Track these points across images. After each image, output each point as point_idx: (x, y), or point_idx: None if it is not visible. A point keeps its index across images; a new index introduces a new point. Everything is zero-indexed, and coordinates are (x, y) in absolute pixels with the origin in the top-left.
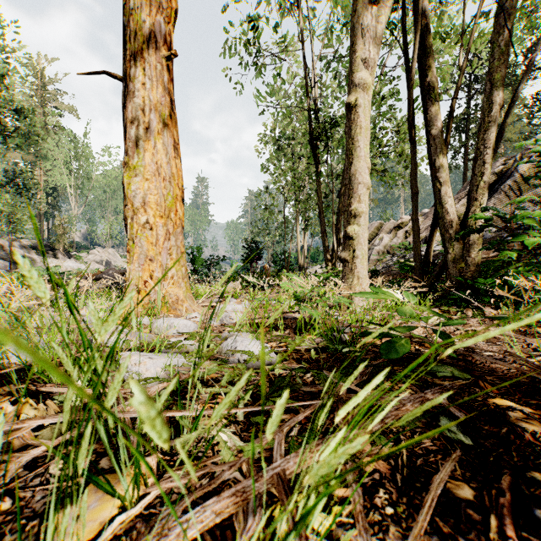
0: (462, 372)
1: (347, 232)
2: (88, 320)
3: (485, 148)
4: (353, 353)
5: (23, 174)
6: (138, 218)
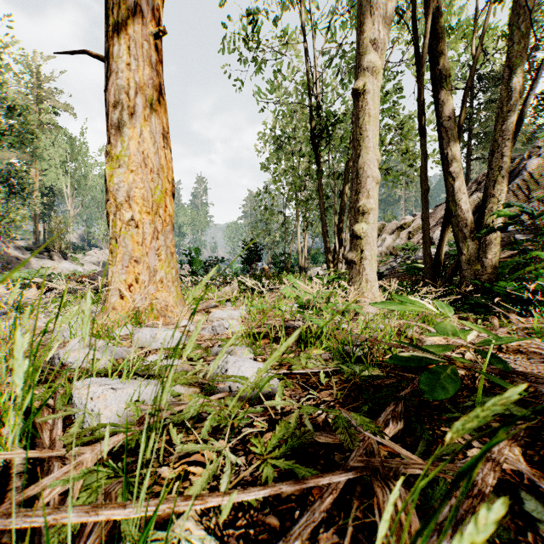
0: (519, 406)
1: (355, 231)
2: (60, 331)
3: (503, 140)
4: (375, 379)
5: (17, 174)
6: (121, 214)
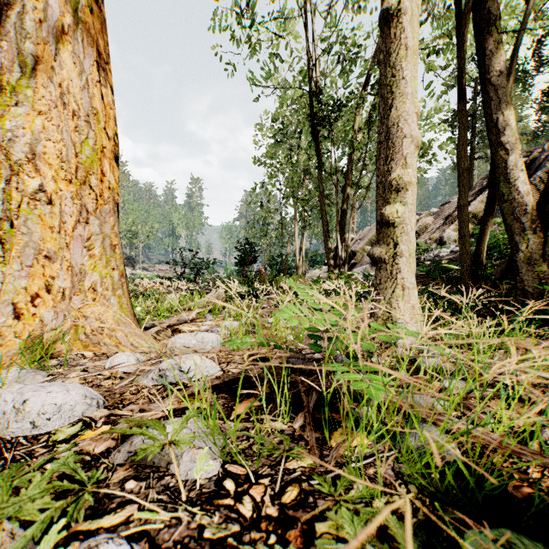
0: None
1: (386, 215)
2: None
3: None
4: None
5: None
6: (21, 181)
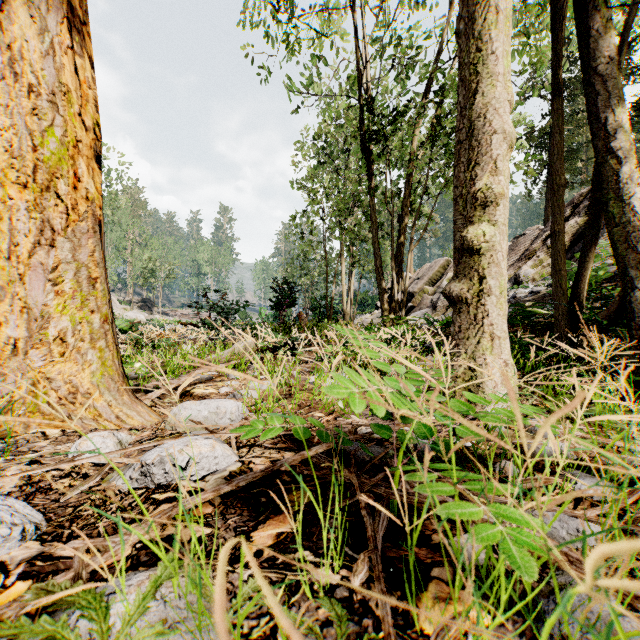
0: None
1: (469, 239)
2: None
3: None
4: None
5: None
6: None
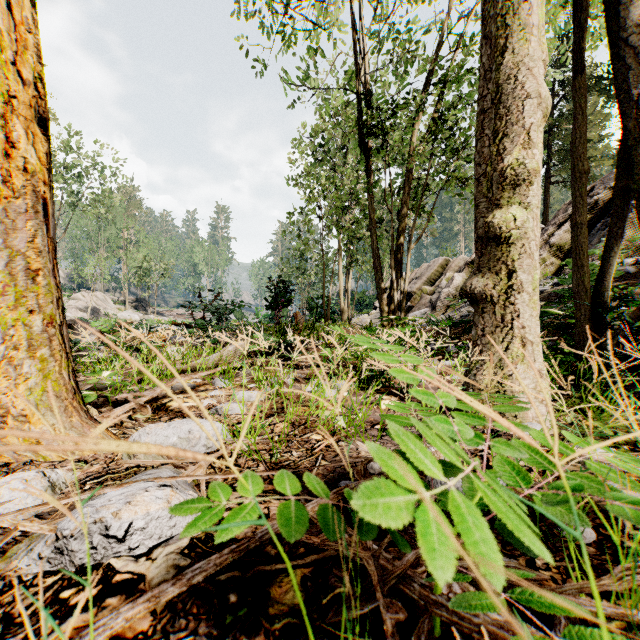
0: None
1: (495, 225)
2: None
3: None
4: None
5: None
6: None
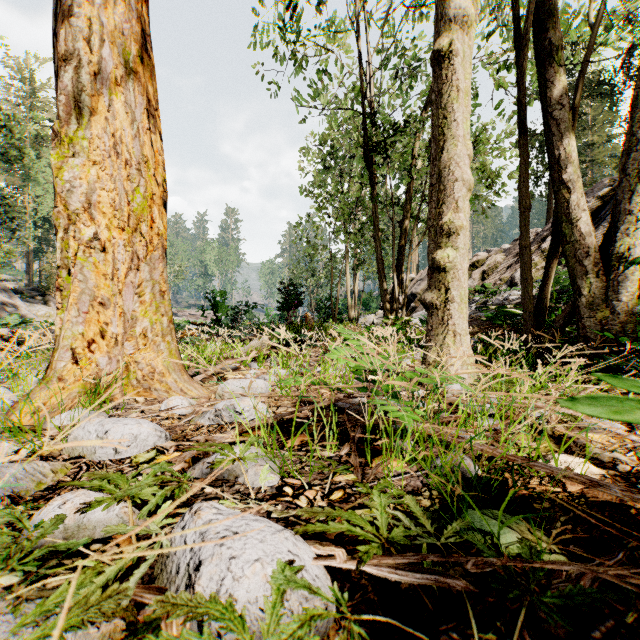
0: None
1: (437, 260)
2: None
3: None
4: (583, 607)
5: (4, 200)
6: (77, 230)
